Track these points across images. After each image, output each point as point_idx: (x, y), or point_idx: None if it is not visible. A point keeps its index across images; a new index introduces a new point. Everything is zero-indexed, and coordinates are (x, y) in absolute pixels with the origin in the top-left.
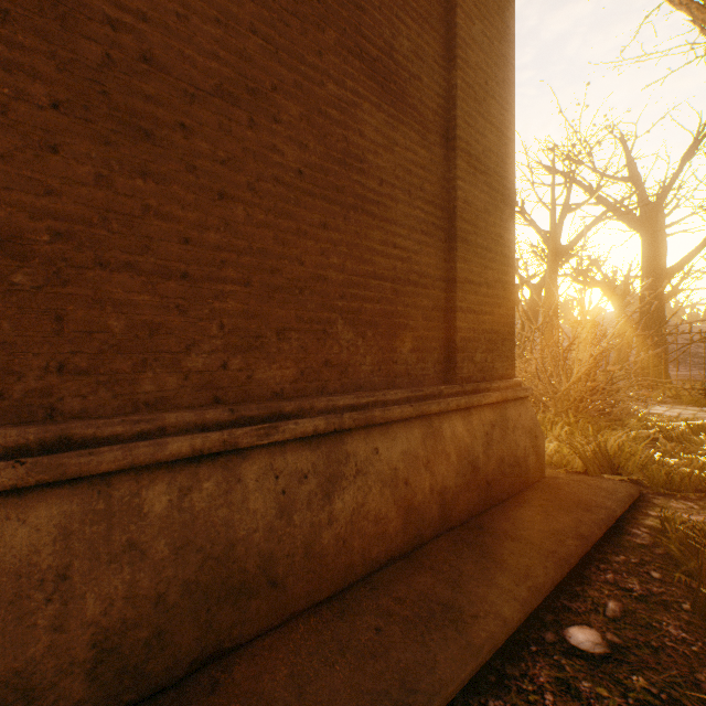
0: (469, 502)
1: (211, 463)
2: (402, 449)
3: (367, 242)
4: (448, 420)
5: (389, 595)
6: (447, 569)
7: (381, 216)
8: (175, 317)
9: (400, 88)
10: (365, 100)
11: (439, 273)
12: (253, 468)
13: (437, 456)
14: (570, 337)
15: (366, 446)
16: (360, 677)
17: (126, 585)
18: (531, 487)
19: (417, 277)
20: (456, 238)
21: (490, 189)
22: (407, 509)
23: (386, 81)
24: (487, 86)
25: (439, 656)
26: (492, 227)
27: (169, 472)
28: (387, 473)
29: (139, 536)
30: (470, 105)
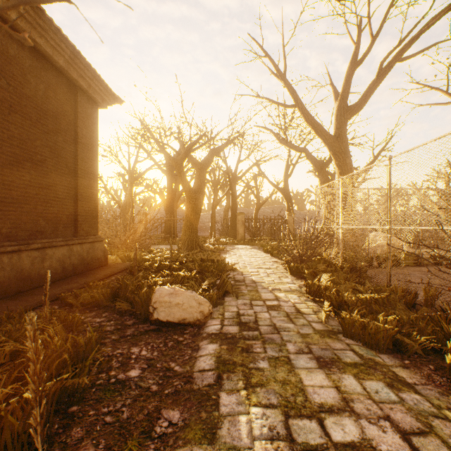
0: (82, 268)
1: (15, 253)
2: (62, 253)
3: (50, 197)
4: (76, 246)
5: (60, 283)
6: (75, 279)
7: (54, 190)
8: (0, 220)
9: (60, 152)
10: (49, 158)
11: (72, 204)
12: (25, 255)
13: (72, 255)
14: (149, 217)
15: (52, 252)
16: (57, 289)
17: (4, 274)
18: (103, 266)
19: (65, 206)
20: (78, 194)
21: (90, 178)
22: (64, 267)
23: (55, 151)
24: (89, 148)
25: (74, 285)
26: (91, 190)
27: (7, 254)
28: (58, 258)
29: (4, 266)
30: (83, 155)
